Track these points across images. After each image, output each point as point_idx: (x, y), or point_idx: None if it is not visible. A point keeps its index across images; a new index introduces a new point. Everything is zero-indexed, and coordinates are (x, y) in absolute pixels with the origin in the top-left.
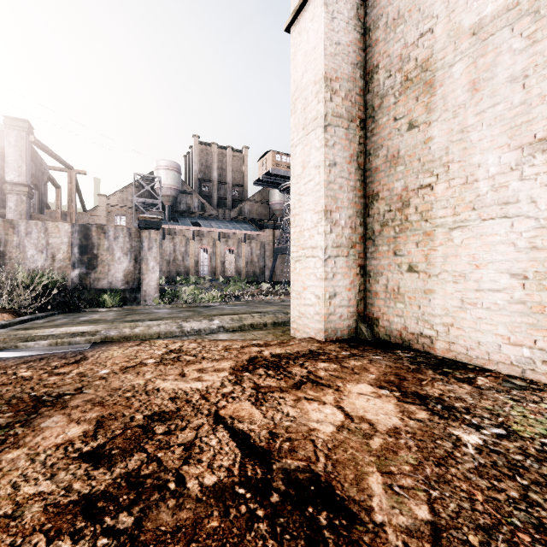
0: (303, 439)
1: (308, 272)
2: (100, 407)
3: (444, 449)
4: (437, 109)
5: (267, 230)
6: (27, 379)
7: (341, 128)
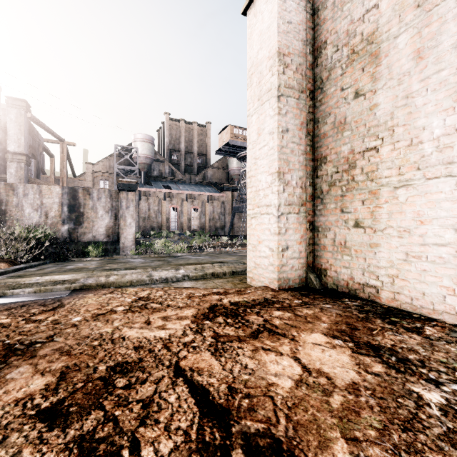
0: (262, 396)
1: (263, 227)
2: (67, 356)
3: (407, 409)
4: (382, 78)
5: (226, 192)
6: (5, 326)
7: (293, 98)
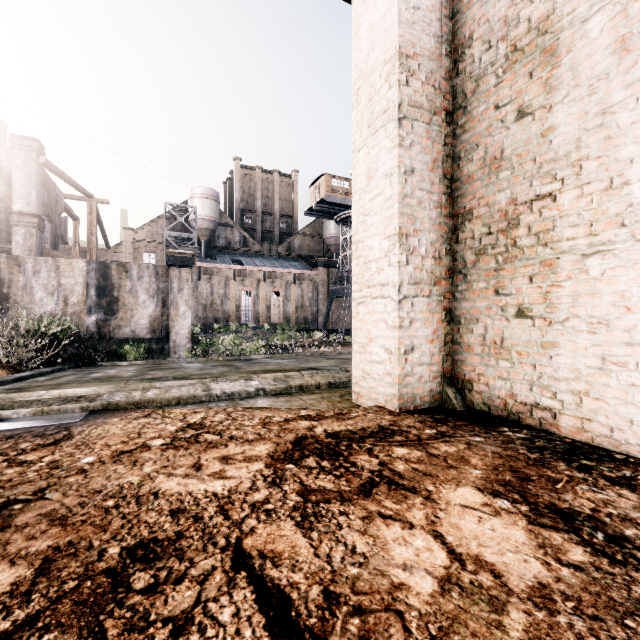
0: (384, 611)
1: (376, 317)
2: (59, 528)
3: None
4: (562, 86)
5: (320, 268)
6: None
7: (421, 123)
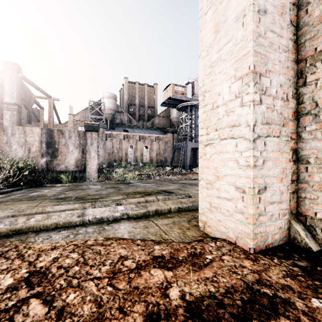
0: None
1: (225, 157)
2: None
3: None
4: None
5: (168, 134)
6: None
7: None
